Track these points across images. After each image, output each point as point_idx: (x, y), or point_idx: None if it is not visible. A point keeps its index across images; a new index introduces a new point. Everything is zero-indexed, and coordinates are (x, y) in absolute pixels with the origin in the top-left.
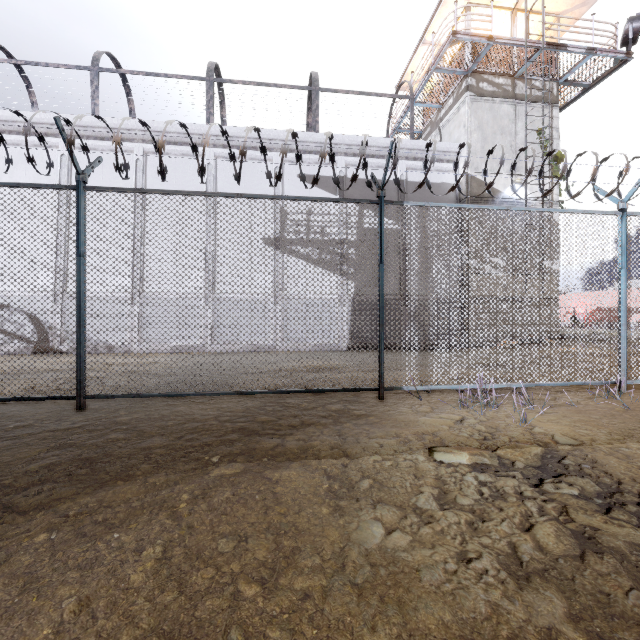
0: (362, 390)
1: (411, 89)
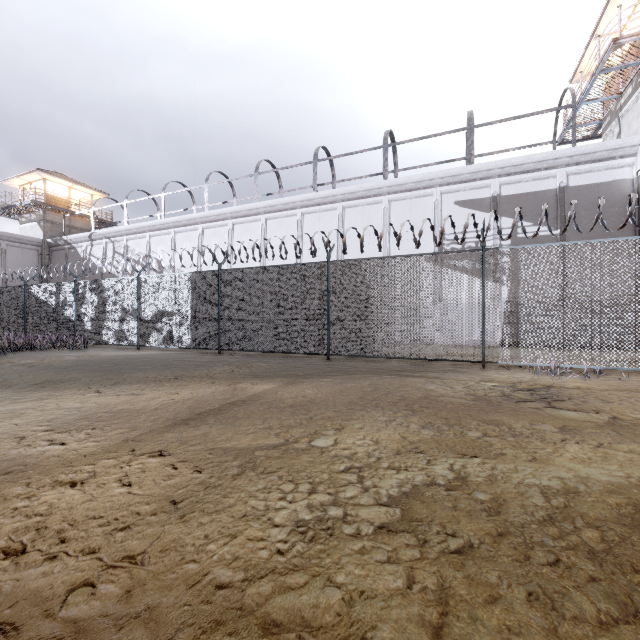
0: (470, 362)
1: (573, 97)
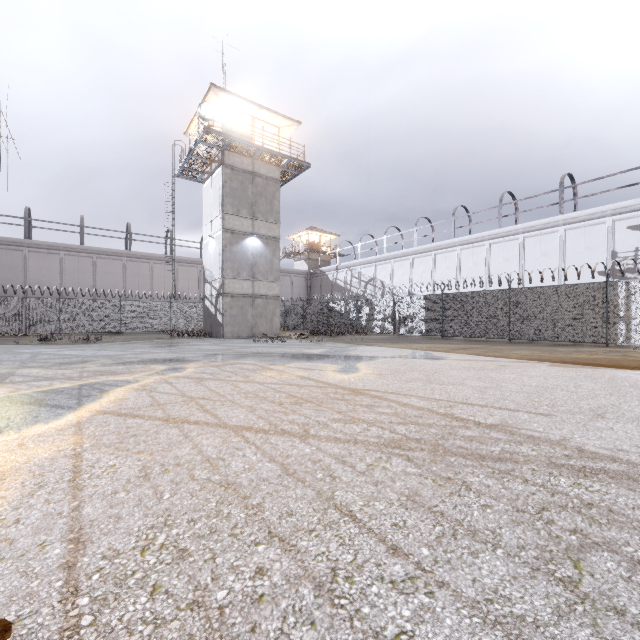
0: (598, 343)
1: None
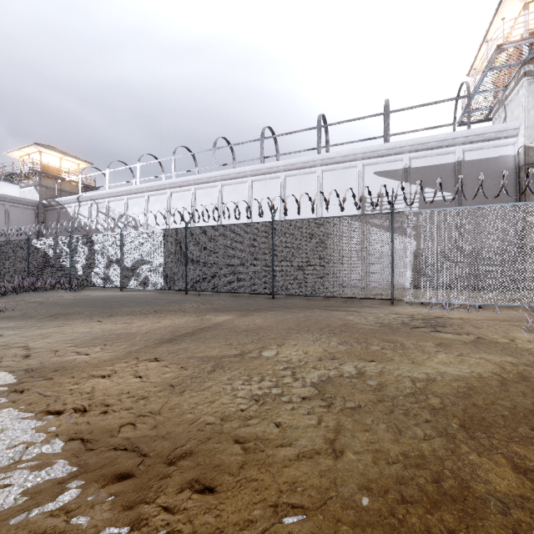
0: (382, 299)
1: (468, 89)
